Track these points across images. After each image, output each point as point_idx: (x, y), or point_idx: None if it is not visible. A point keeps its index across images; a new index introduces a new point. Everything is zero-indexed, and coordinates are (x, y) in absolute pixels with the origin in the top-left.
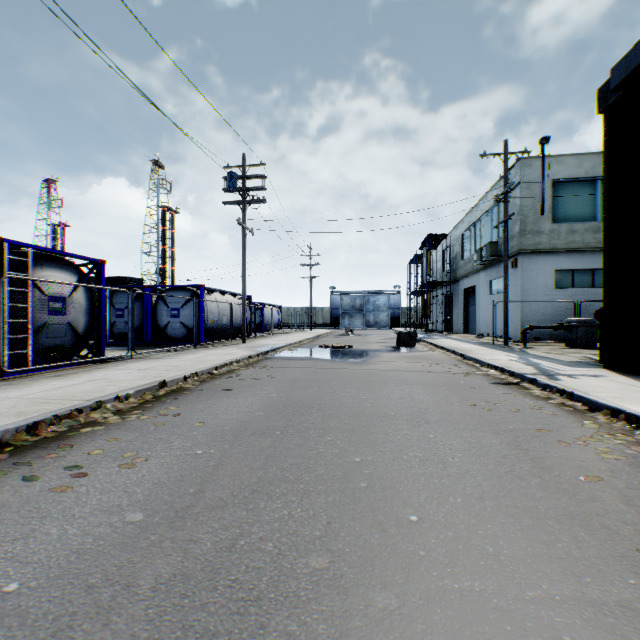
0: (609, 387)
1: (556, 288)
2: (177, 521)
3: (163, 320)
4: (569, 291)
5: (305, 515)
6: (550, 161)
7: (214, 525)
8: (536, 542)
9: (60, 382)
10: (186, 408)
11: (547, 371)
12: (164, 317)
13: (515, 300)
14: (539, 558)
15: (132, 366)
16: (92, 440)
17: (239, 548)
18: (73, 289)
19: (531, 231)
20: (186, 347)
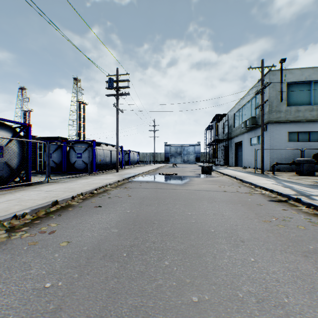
0: None
1: (289, 142)
2: None
3: (73, 159)
4: (296, 143)
5: None
6: (285, 72)
7: None
8: None
9: None
10: (63, 224)
11: (302, 192)
12: (73, 158)
13: (266, 148)
14: None
15: (44, 188)
16: None
17: None
18: (8, 141)
19: (275, 110)
20: (84, 174)
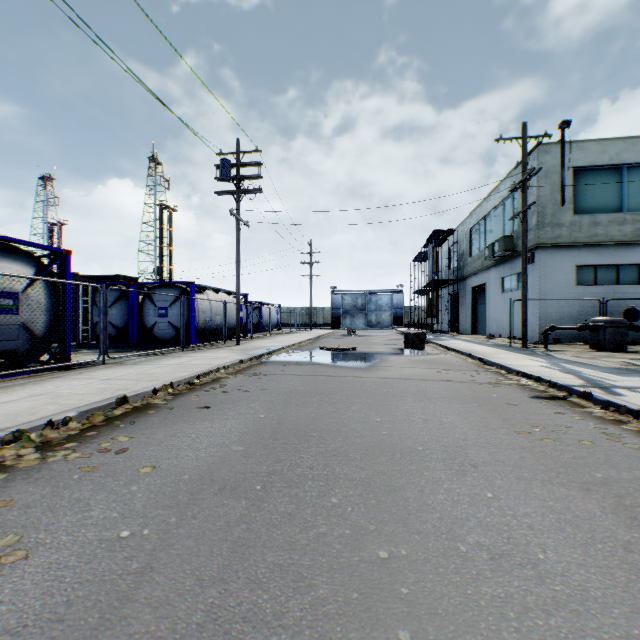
0: None
1: (577, 285)
2: None
3: (150, 320)
4: (591, 288)
5: None
6: (571, 147)
7: None
8: None
9: None
10: (141, 438)
11: (596, 382)
12: (151, 317)
13: (532, 298)
14: None
15: (98, 374)
16: None
17: None
18: (29, 283)
19: (550, 223)
20: (173, 350)
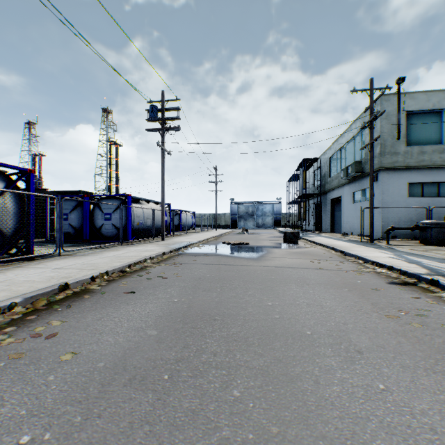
0: None
1: (409, 197)
2: None
3: (98, 222)
4: (419, 199)
5: None
6: (404, 97)
7: None
8: None
9: None
10: (72, 322)
11: (437, 270)
12: (99, 220)
13: (376, 207)
14: None
15: (52, 264)
16: None
17: None
18: None
19: (389, 152)
20: (115, 244)
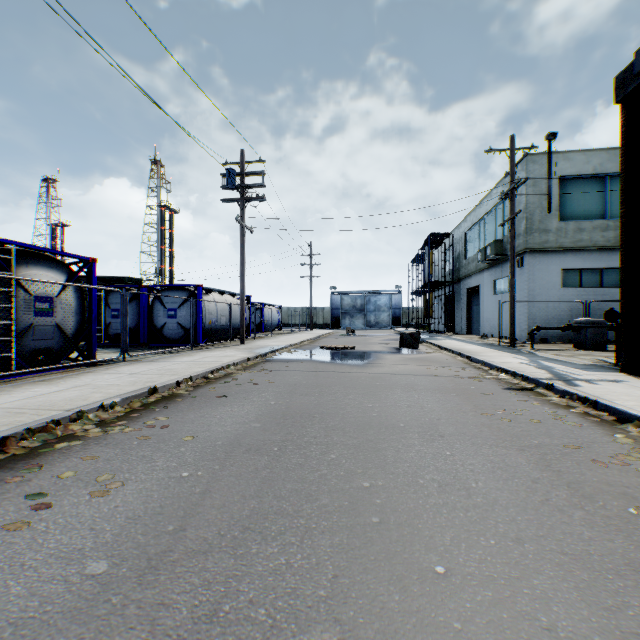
0: (634, 394)
1: (563, 288)
2: (148, 574)
3: (160, 321)
4: (577, 291)
5: (306, 564)
6: (557, 157)
7: (193, 580)
8: (599, 608)
9: (43, 388)
10: (176, 418)
11: (562, 375)
12: (161, 318)
13: (521, 300)
14: (609, 634)
15: (123, 370)
16: (66, 458)
17: (222, 617)
18: (61, 289)
19: (537, 229)
20: (183, 349)
